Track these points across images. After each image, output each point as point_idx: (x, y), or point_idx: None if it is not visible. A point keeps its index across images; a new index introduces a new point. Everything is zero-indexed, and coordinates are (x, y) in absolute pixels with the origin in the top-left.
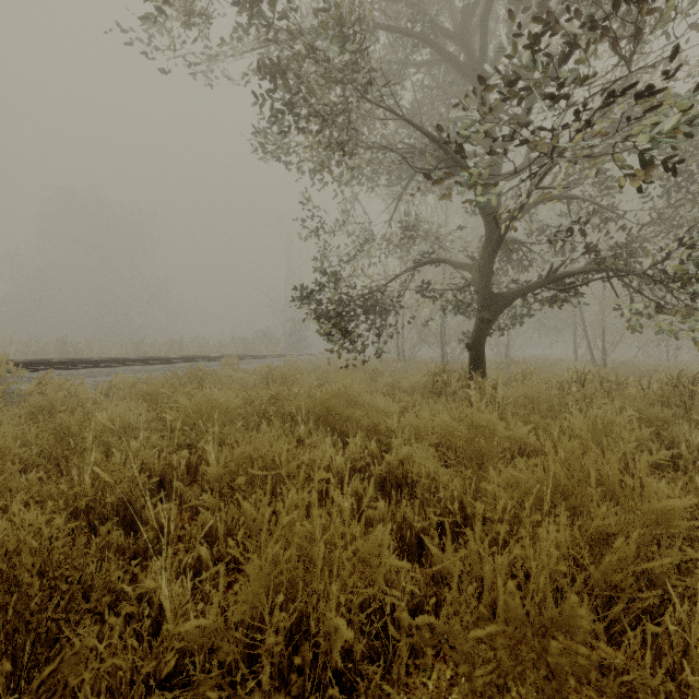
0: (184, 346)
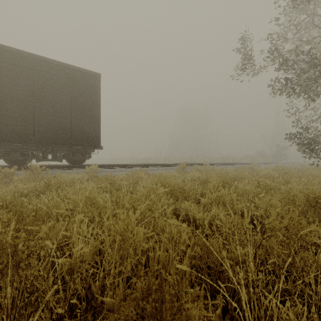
0: (227, 159)
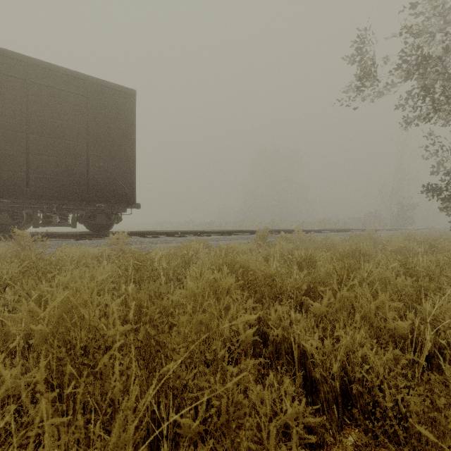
0: (326, 223)
